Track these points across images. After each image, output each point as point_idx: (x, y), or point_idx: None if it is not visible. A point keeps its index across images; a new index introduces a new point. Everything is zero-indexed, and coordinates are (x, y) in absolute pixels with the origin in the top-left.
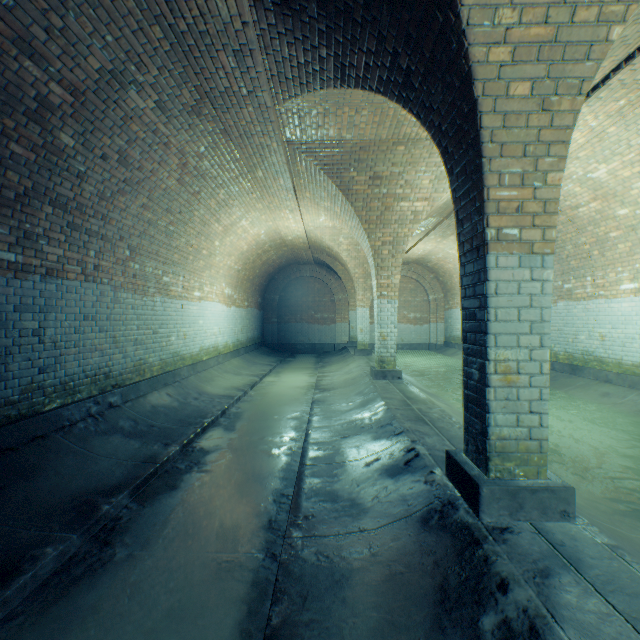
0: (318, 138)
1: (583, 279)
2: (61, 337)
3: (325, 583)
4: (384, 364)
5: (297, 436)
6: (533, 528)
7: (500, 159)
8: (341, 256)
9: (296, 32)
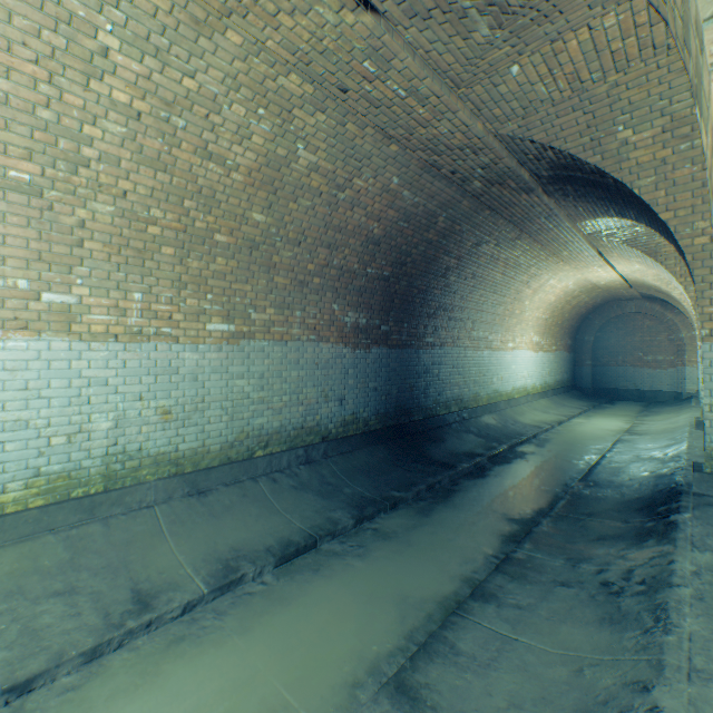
0: (615, 226)
1: None
2: (444, 378)
3: (590, 498)
4: None
5: (594, 458)
6: None
7: (709, 291)
8: (671, 294)
9: (584, 203)
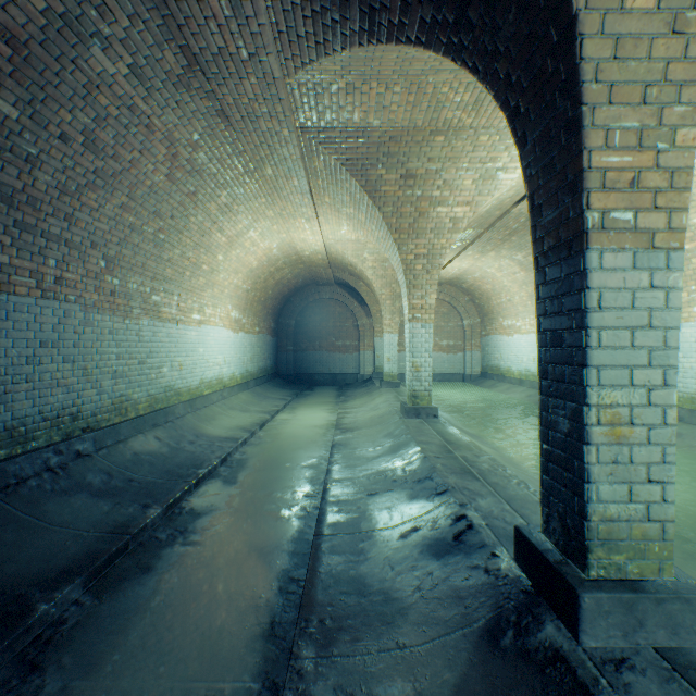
0: (339, 124)
1: None
2: (6, 369)
3: None
4: (417, 400)
5: (313, 491)
6: (662, 660)
7: (608, 107)
8: (366, 274)
9: None
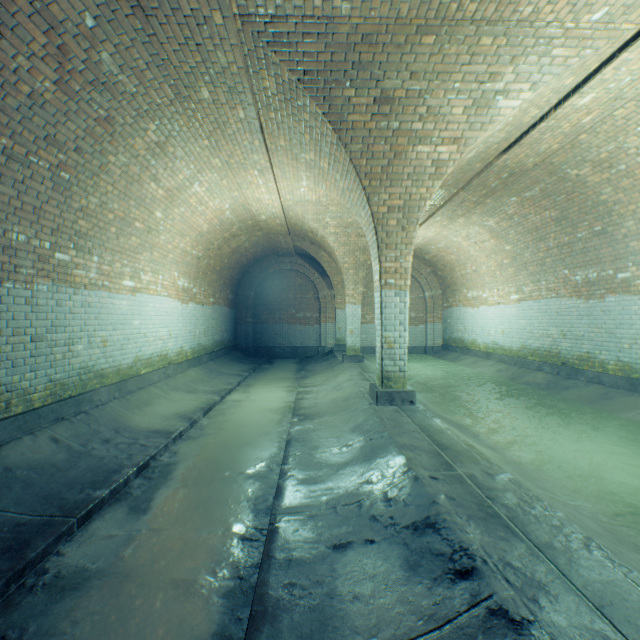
0: (293, 9)
1: None
2: None
3: None
4: (390, 382)
5: (254, 527)
6: None
7: None
8: (327, 241)
9: None
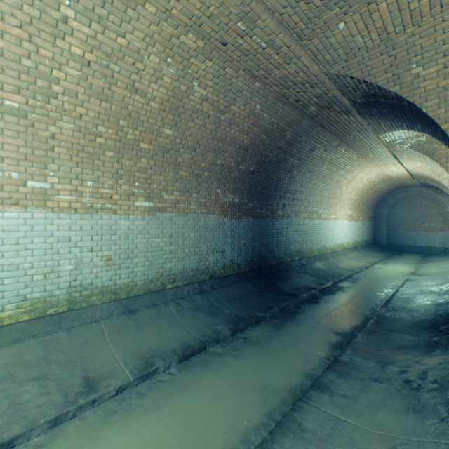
0: (405, 137)
1: None
2: (290, 237)
3: (391, 319)
4: None
5: (391, 291)
6: None
7: None
8: (441, 182)
9: (385, 121)
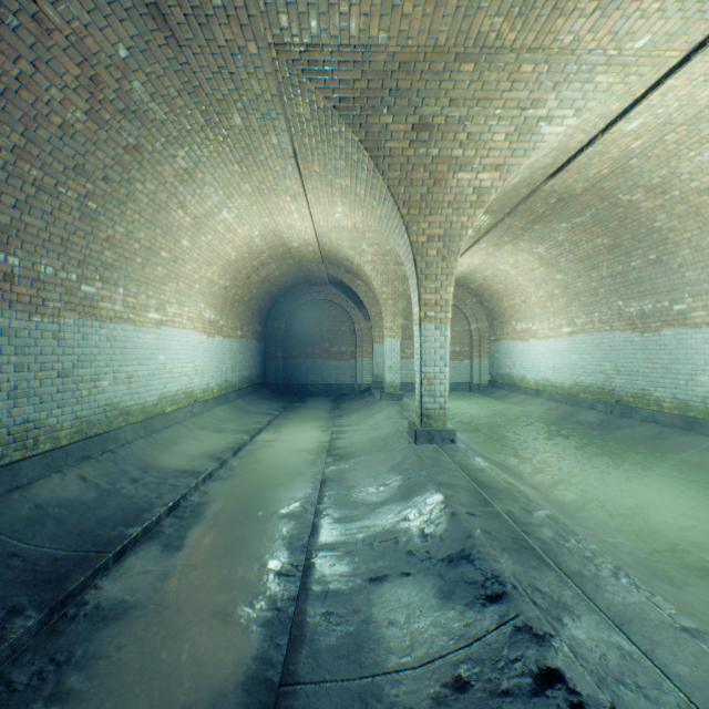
0: (329, 39)
1: (706, 296)
2: None
3: None
4: (430, 420)
5: (290, 563)
6: None
7: None
8: (364, 270)
9: None
